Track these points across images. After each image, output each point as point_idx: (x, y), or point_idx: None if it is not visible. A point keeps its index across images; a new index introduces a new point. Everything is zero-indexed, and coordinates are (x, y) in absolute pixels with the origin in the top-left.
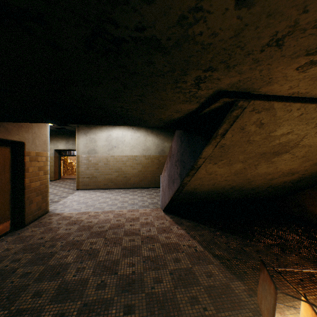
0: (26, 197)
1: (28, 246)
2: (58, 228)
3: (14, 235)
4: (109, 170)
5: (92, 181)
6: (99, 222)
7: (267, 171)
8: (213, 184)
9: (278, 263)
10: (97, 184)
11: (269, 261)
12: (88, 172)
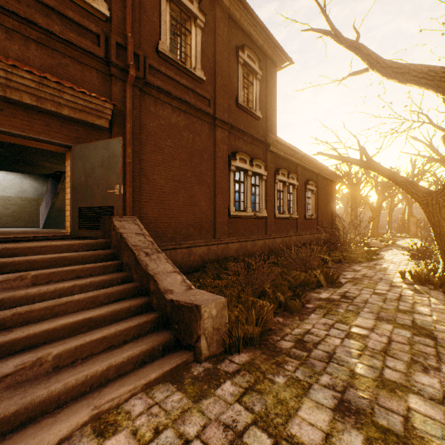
0: None
1: None
2: None
3: None
4: None
5: None
6: None
7: None
8: None
9: None
10: None
11: None
12: None
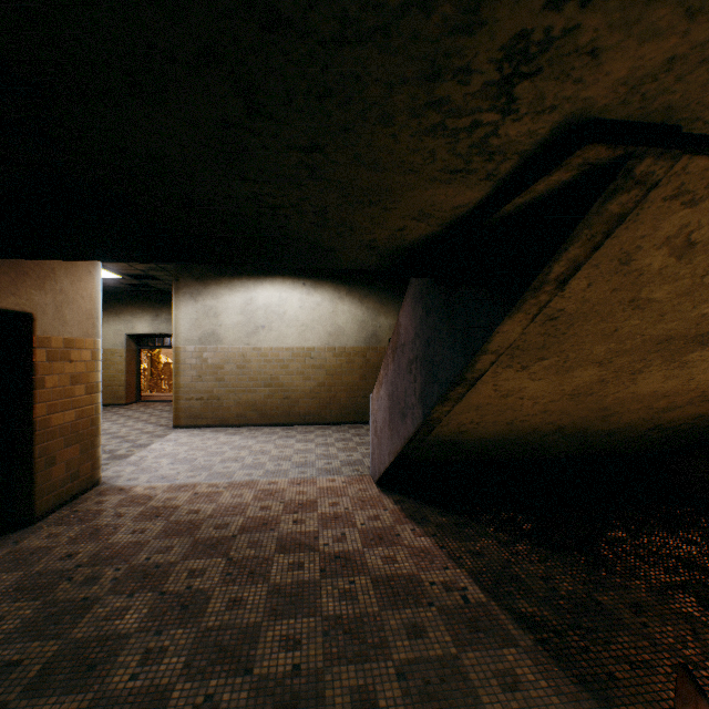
0: (39, 449)
1: (30, 580)
2: (115, 528)
3: (2, 545)
4: (249, 382)
5: (209, 406)
6: (218, 513)
7: (661, 387)
8: (508, 422)
9: (701, 646)
10: (222, 416)
11: (673, 639)
12: (200, 386)
